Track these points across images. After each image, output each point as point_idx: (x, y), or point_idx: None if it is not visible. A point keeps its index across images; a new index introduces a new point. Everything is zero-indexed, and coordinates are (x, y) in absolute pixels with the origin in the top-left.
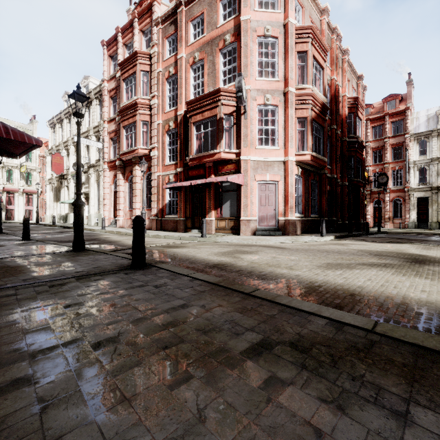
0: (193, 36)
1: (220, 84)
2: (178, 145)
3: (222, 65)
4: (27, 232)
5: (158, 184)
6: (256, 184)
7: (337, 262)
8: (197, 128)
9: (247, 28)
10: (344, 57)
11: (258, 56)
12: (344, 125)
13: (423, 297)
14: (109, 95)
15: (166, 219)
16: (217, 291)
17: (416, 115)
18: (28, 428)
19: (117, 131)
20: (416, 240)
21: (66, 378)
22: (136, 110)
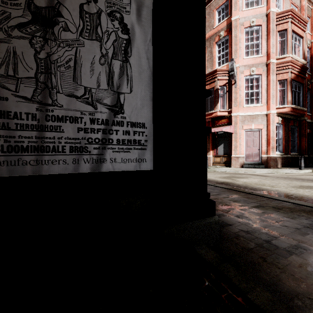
0: None
1: (216, 66)
2: None
3: (217, 52)
4: None
5: None
6: (243, 132)
7: (308, 185)
8: None
9: (237, 24)
10: None
11: (245, 41)
12: None
13: None
14: None
15: None
16: (231, 191)
17: None
18: None
19: None
20: None
21: None
22: None
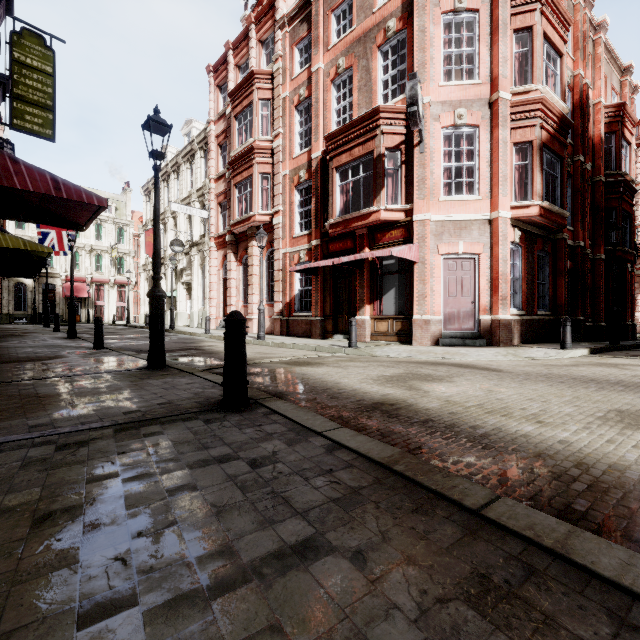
0: (336, 33)
1: (378, 103)
2: (313, 205)
3: (382, 71)
4: (99, 337)
5: (283, 266)
6: (439, 260)
7: (639, 410)
8: (342, 176)
9: (425, 2)
10: (598, 36)
11: (442, 47)
12: (598, 154)
13: None
14: (217, 142)
15: (295, 319)
16: (391, 493)
17: None
18: None
19: (227, 192)
20: None
21: None
22: (252, 158)
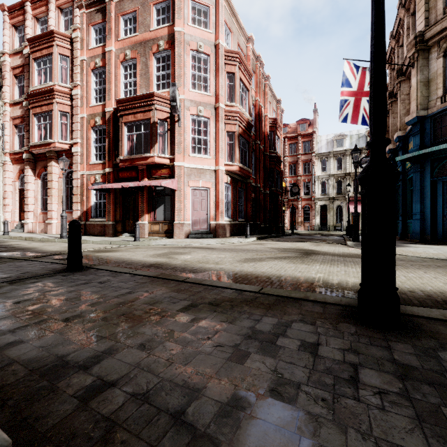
0: (124, 31)
1: (153, 88)
2: (106, 143)
3: (156, 69)
4: None
5: (81, 184)
6: (189, 190)
7: (253, 257)
8: (129, 129)
9: (181, 40)
10: (266, 82)
11: (191, 68)
12: (266, 141)
13: (298, 275)
14: (12, 73)
15: (92, 223)
16: (157, 282)
17: (320, 138)
18: (42, 356)
19: (24, 118)
20: (313, 240)
21: (52, 336)
22: (52, 97)
